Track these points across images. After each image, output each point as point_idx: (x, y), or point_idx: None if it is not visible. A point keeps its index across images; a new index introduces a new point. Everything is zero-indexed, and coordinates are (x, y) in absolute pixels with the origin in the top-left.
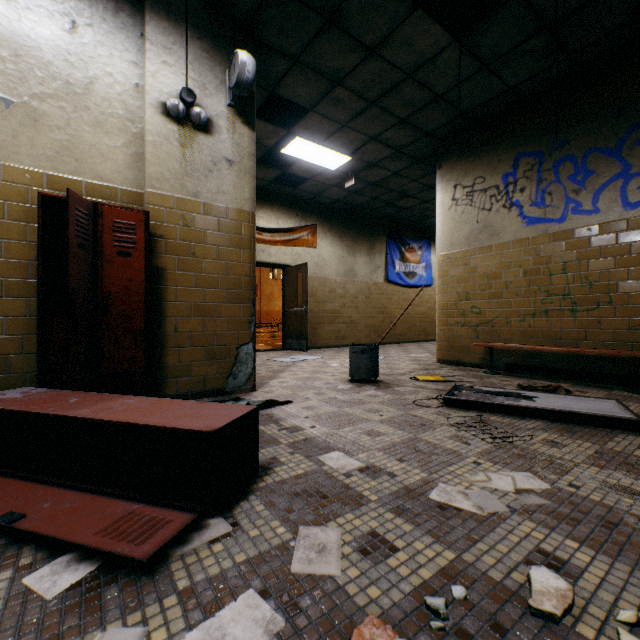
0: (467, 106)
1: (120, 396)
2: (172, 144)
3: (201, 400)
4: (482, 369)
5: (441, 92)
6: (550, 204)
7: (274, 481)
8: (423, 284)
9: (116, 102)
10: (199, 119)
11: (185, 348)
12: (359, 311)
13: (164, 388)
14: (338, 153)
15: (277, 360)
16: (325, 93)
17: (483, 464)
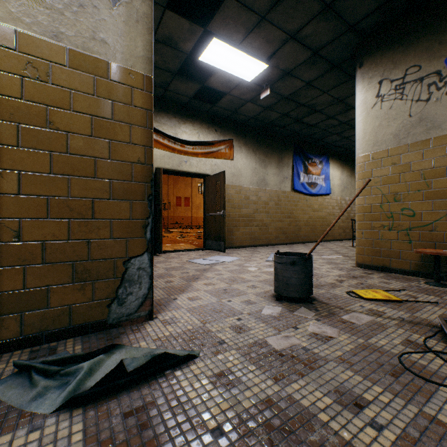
0: None
1: None
2: None
3: (61, 344)
4: (417, 277)
5: None
6: None
7: None
8: (323, 193)
9: None
10: None
11: (35, 265)
12: (270, 215)
13: None
14: (255, 59)
15: (195, 262)
16: None
17: None
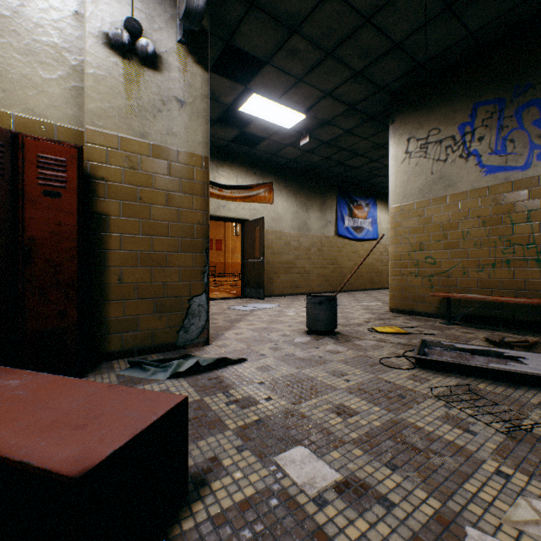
0: (424, 56)
1: (9, 372)
2: (116, 79)
3: (148, 356)
4: (437, 319)
5: (399, 39)
6: (512, 151)
7: (208, 515)
8: (370, 238)
9: (51, 29)
10: (145, 52)
11: (131, 300)
12: (312, 262)
13: (106, 344)
14: (293, 111)
15: (235, 308)
16: (281, 43)
17: (512, 477)
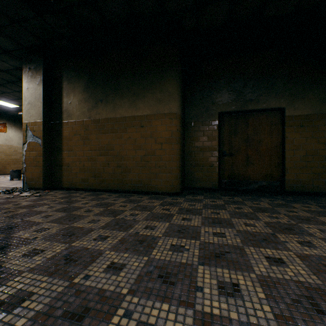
0: None
1: None
2: None
3: None
4: None
5: None
6: None
7: None
8: None
9: None
10: None
11: None
12: None
13: None
14: (13, 104)
15: None
16: (2, 93)
17: None
